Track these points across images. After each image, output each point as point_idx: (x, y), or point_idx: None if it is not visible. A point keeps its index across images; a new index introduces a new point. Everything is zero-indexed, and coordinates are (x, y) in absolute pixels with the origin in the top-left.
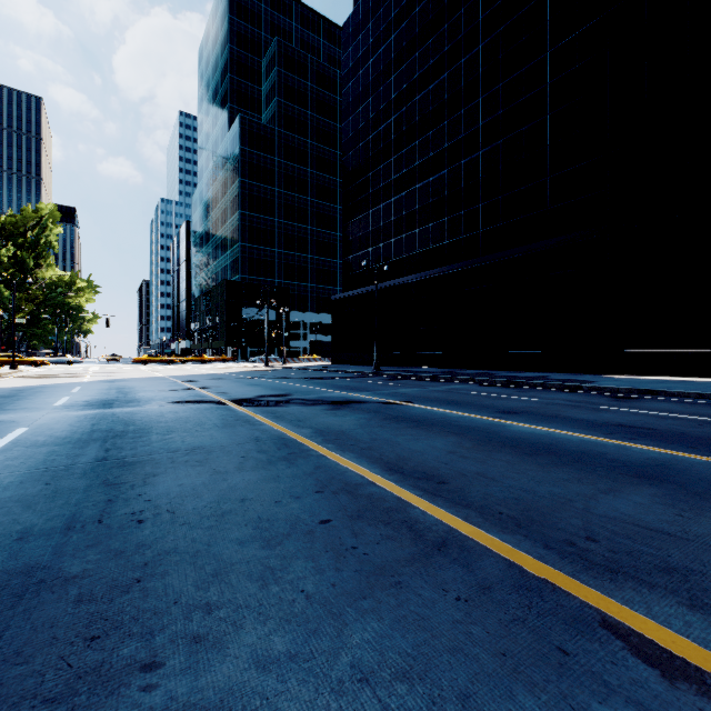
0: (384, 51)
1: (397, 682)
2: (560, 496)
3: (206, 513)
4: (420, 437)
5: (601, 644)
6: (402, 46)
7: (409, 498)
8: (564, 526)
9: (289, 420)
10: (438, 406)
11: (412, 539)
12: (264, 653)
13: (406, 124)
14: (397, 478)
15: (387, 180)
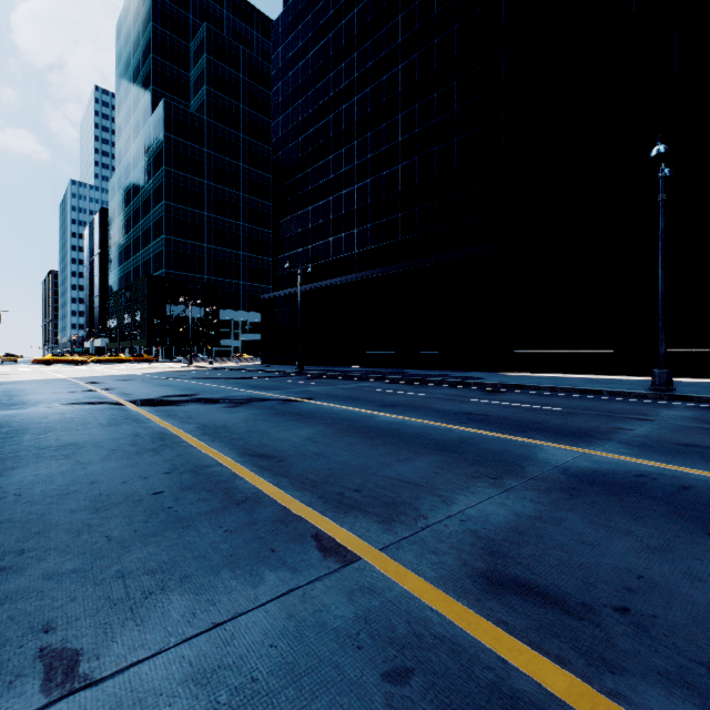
0: (313, 57)
1: (144, 575)
2: (365, 465)
3: (51, 494)
4: (293, 427)
5: (301, 545)
6: (330, 54)
7: (243, 473)
8: (347, 484)
9: (180, 417)
10: (332, 401)
11: (222, 499)
12: (55, 571)
13: (333, 131)
14: (245, 459)
15: (315, 183)
